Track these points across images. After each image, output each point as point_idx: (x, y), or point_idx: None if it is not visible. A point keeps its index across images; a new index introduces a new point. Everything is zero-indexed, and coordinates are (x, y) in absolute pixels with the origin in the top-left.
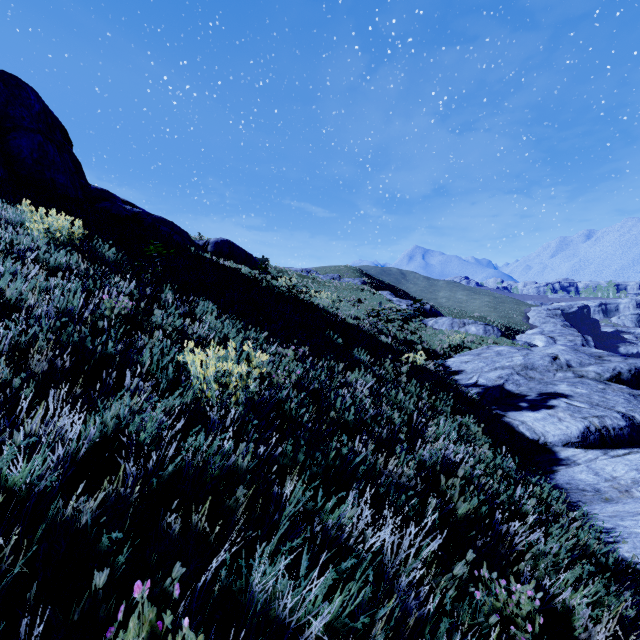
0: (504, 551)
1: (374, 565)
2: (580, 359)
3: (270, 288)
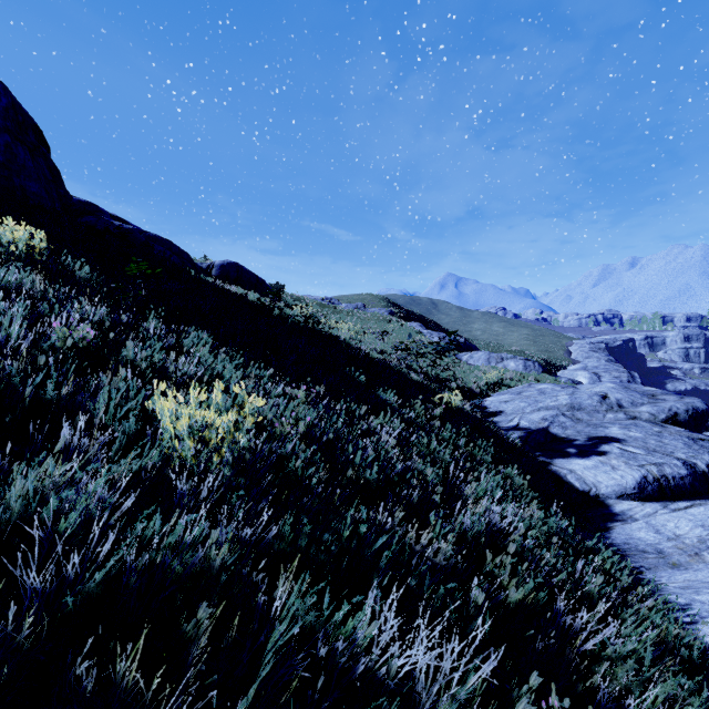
0: (572, 657)
1: (403, 692)
2: (632, 398)
3: (283, 317)
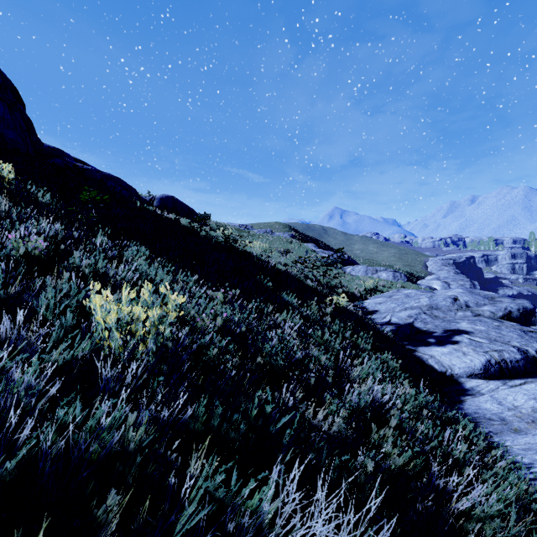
0: (448, 517)
1: None
2: (476, 300)
3: (208, 238)
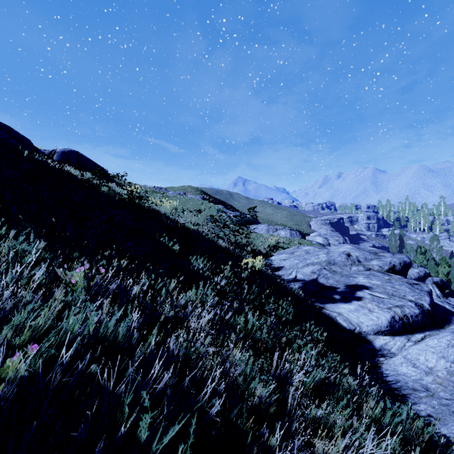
0: None
1: None
2: (365, 255)
3: (111, 194)
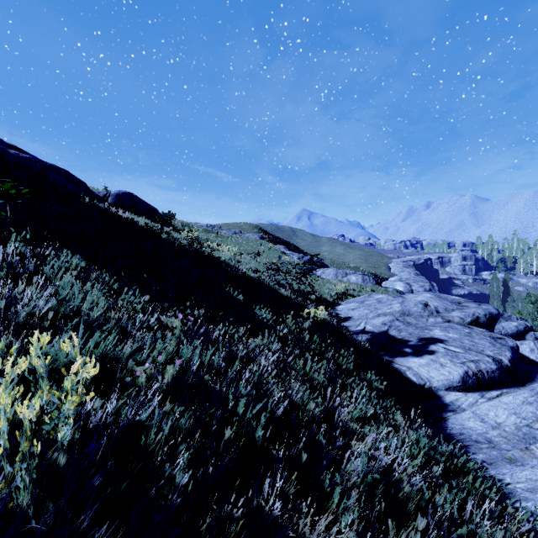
0: None
1: None
2: (445, 305)
3: (170, 241)
